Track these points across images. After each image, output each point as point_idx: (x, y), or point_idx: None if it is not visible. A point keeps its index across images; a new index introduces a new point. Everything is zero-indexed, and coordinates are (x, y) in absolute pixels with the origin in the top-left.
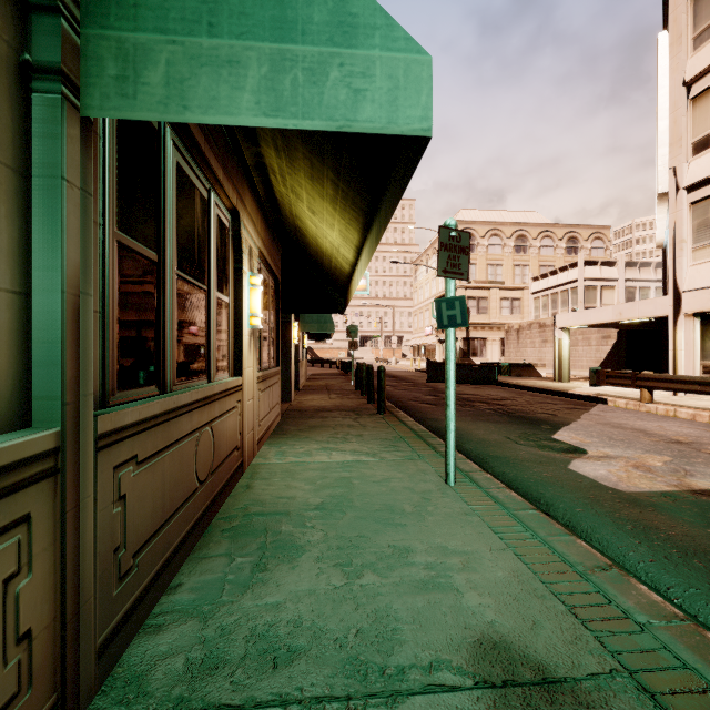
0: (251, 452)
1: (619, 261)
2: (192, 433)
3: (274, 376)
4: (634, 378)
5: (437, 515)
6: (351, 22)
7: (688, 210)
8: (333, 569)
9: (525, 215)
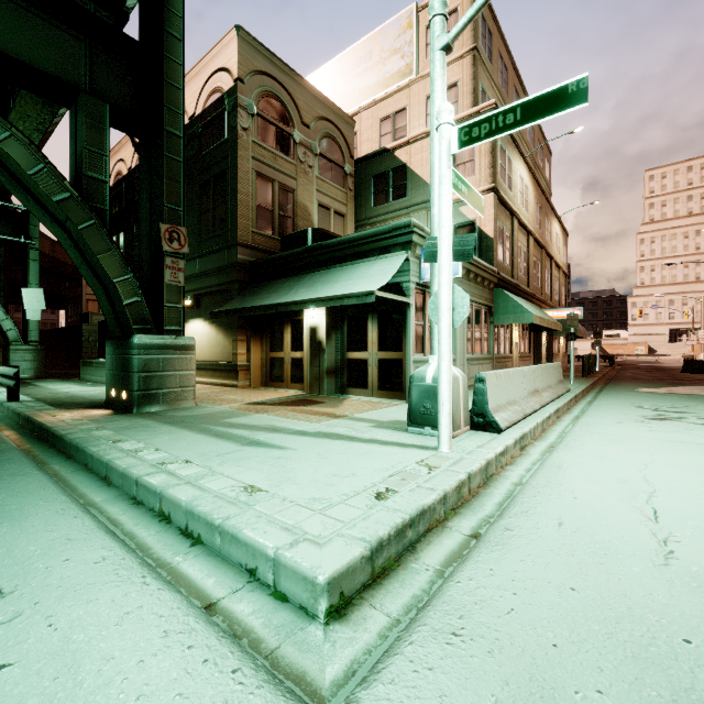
0: None
1: None
2: (502, 362)
3: (527, 357)
4: None
5: None
6: (523, 311)
7: None
8: None
9: None
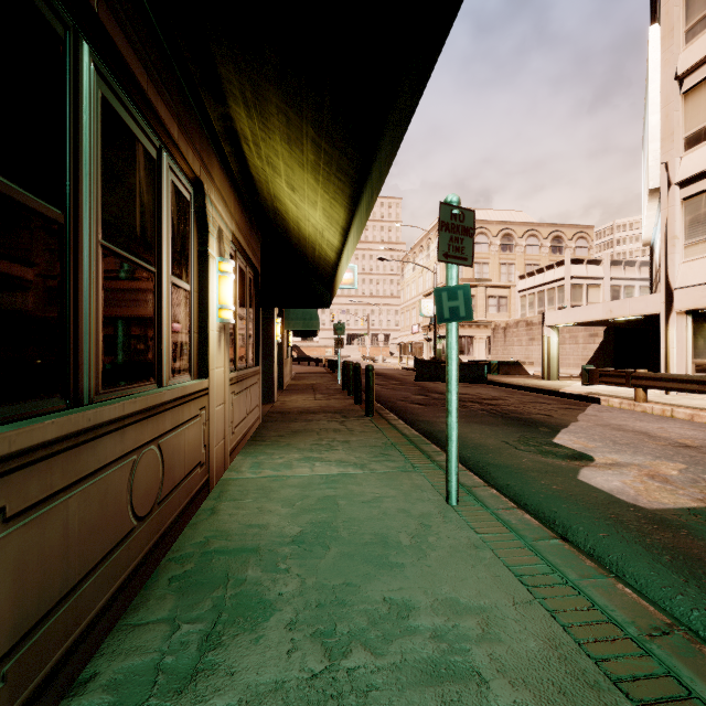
0: (221, 465)
1: (605, 259)
2: (124, 457)
3: (252, 376)
4: (628, 377)
5: (441, 548)
6: None
7: (680, 206)
8: (310, 641)
9: (511, 214)
